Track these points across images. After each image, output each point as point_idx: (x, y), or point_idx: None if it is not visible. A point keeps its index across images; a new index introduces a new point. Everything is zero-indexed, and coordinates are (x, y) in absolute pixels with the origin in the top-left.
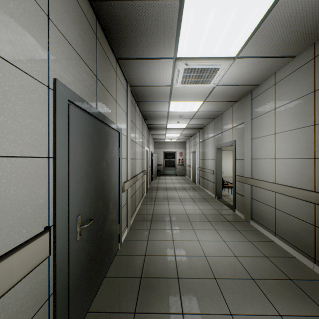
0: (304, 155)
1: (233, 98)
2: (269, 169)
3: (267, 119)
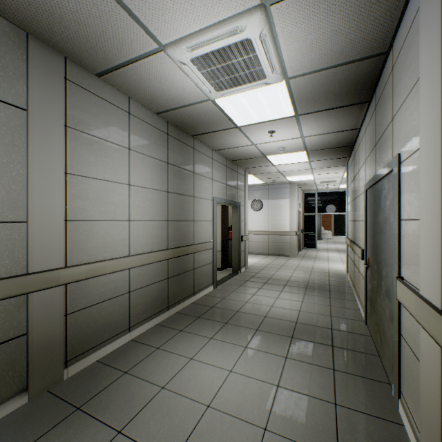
0: (162, 218)
1: (26, 9)
2: (119, 237)
3: (116, 156)
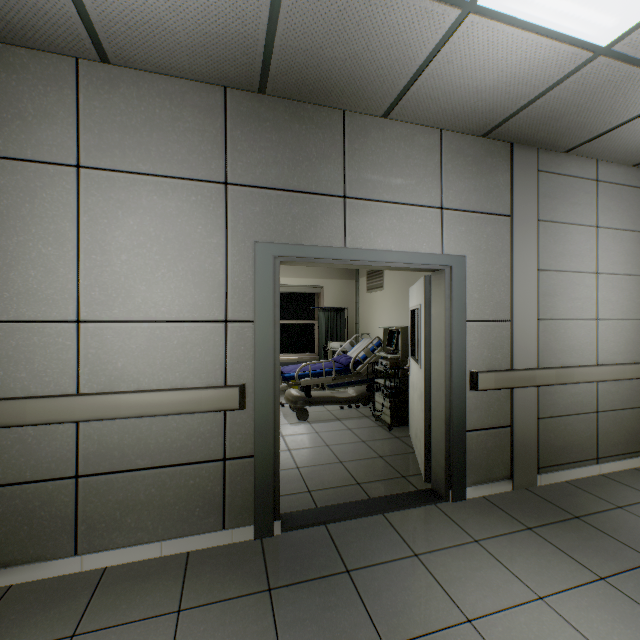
0: (639, 315)
1: (525, 125)
2: (585, 341)
3: (582, 240)
